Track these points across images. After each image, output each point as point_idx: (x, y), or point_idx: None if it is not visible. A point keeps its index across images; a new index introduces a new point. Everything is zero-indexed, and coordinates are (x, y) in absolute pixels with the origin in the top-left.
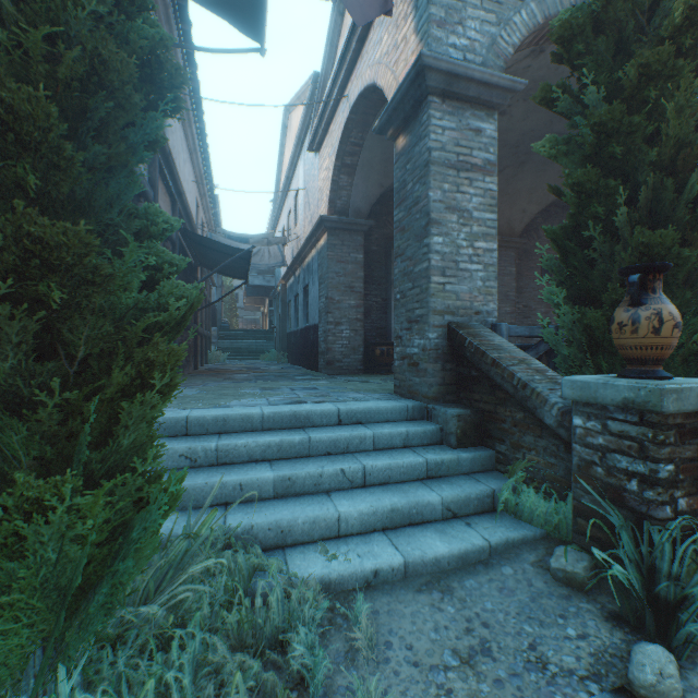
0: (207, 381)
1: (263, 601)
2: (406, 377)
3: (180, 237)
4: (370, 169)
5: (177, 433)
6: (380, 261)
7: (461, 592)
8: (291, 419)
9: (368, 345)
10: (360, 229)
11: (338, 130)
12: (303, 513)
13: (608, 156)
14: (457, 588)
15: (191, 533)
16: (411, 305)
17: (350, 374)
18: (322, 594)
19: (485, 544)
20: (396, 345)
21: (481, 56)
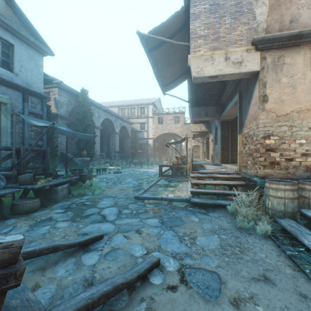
0: None
1: None
2: None
3: None
4: None
5: None
6: None
7: None
8: None
9: None
10: None
11: None
12: None
13: None
14: None
15: None
16: None
17: None
18: None
19: None
20: None
21: (66, 112)
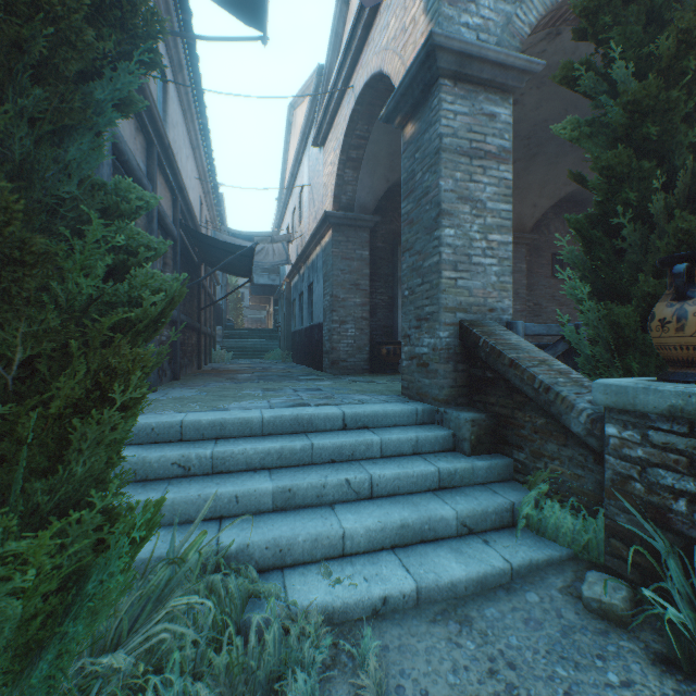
0: (209, 381)
1: (258, 633)
2: (414, 379)
3: (182, 234)
4: (376, 163)
5: (171, 438)
6: (386, 258)
7: (482, 624)
8: (293, 423)
9: (373, 344)
10: (366, 225)
11: (343, 122)
12: (304, 529)
13: (640, 136)
14: (476, 618)
15: (173, 562)
16: (420, 302)
17: (355, 374)
18: (324, 628)
19: (507, 566)
20: (404, 344)
21: (495, 36)
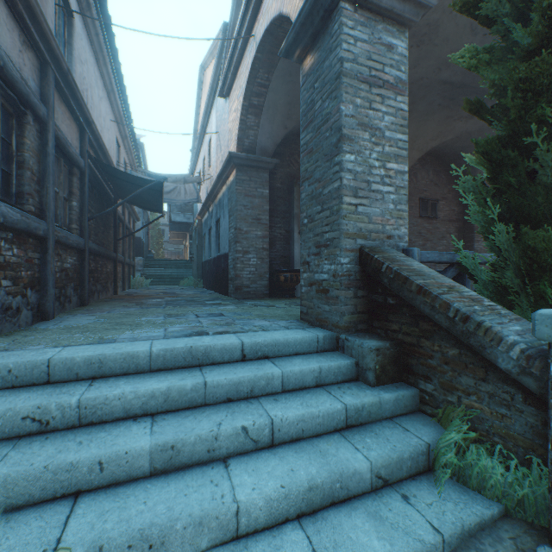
0: (116, 306)
1: None
2: (314, 304)
3: (93, 168)
4: (275, 111)
5: (34, 381)
6: (283, 197)
7: None
8: (186, 356)
9: (273, 272)
10: (266, 167)
11: (246, 71)
12: (186, 508)
13: None
14: None
15: None
16: (320, 229)
17: (257, 298)
18: None
19: (438, 540)
20: (303, 271)
21: None
